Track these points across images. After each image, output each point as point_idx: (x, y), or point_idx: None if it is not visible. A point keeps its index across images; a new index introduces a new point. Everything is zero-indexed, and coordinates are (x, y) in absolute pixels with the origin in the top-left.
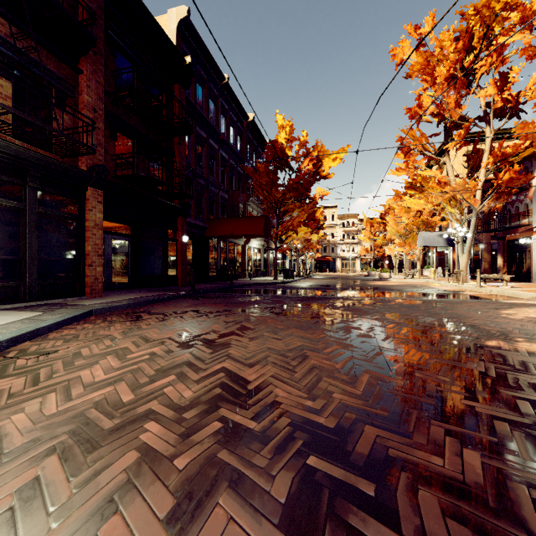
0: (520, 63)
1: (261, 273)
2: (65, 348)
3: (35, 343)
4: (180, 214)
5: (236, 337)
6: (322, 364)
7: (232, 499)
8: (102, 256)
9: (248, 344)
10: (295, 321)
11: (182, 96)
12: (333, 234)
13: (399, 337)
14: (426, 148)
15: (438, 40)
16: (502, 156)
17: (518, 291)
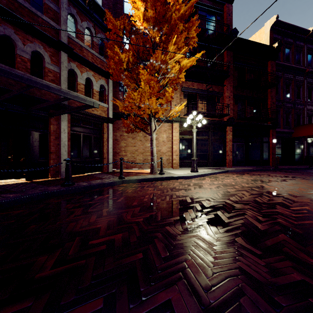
0: None
1: None
2: (221, 177)
3: (214, 175)
4: (271, 128)
5: (275, 182)
6: (298, 189)
7: (245, 192)
8: (232, 152)
9: (277, 183)
10: None
11: (272, 66)
12: None
13: None
14: None
15: None
16: None
17: None
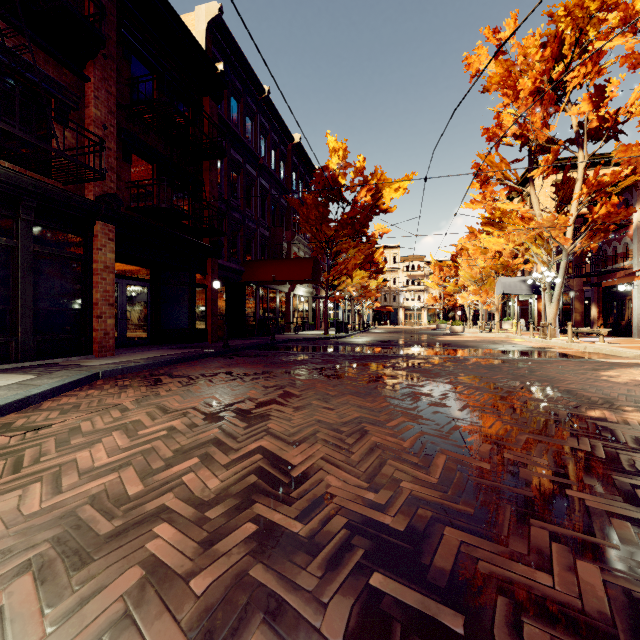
0: (620, 74)
1: (309, 326)
2: (61, 422)
3: (23, 415)
4: (210, 255)
5: (277, 406)
6: (385, 442)
7: None
8: (114, 306)
9: (292, 416)
10: (350, 385)
11: (212, 112)
12: (395, 280)
13: (479, 405)
14: (507, 176)
15: (521, 47)
16: (599, 185)
17: (619, 348)
